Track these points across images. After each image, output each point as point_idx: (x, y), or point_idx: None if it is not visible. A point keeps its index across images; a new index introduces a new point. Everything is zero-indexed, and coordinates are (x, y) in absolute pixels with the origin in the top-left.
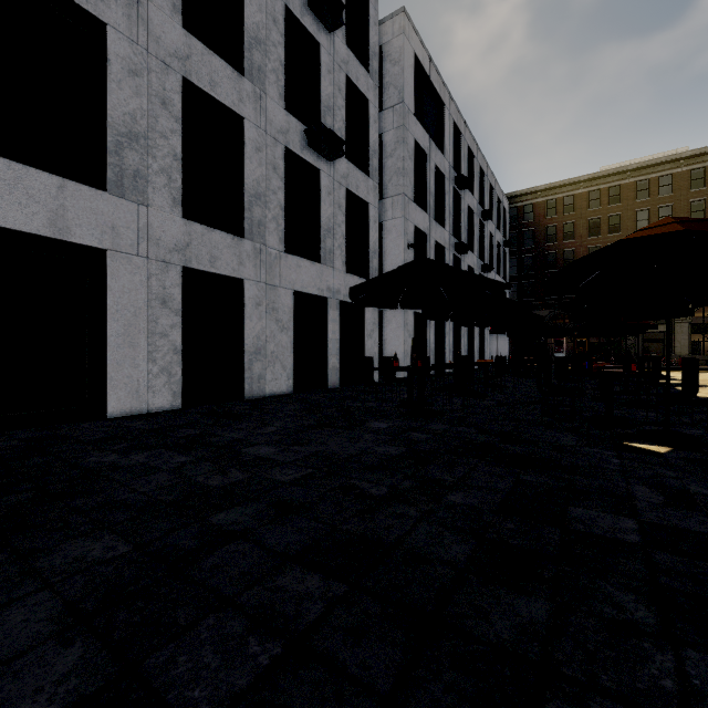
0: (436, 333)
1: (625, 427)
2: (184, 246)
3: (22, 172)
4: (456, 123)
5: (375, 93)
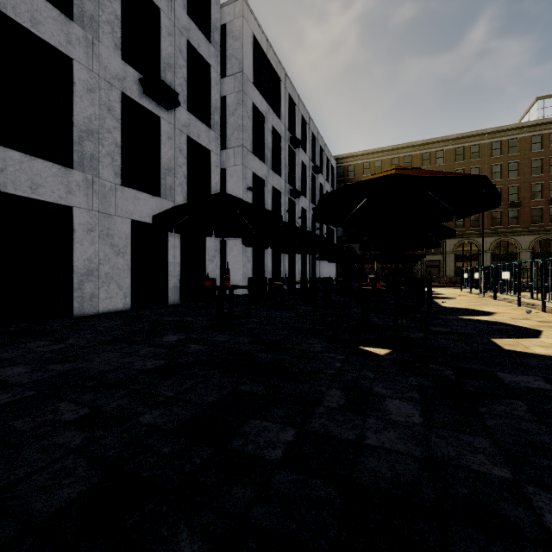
0: (274, 259)
1: (372, 333)
2: None
3: None
4: (291, 96)
5: (217, 60)
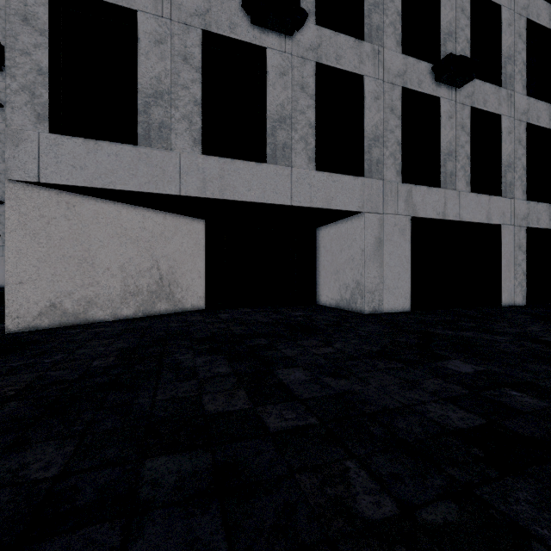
0: None
1: None
2: (526, 215)
3: (479, 197)
4: None
5: None
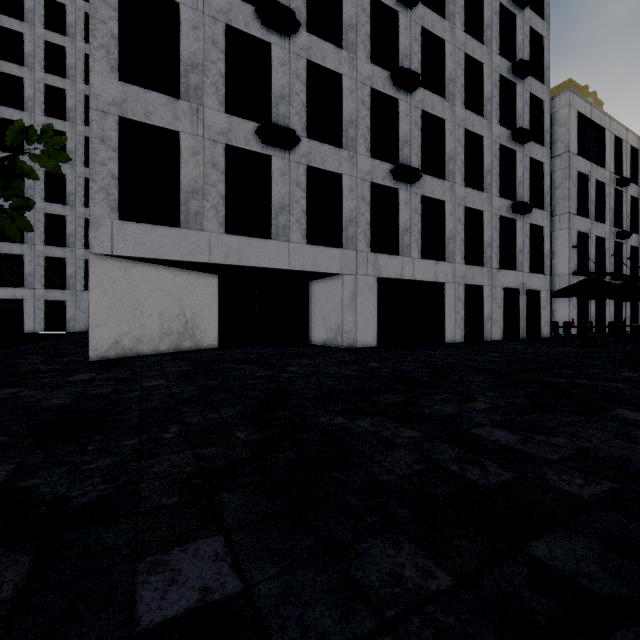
0: (596, 304)
1: None
2: (464, 275)
3: (429, 262)
4: (617, 135)
5: (547, 155)
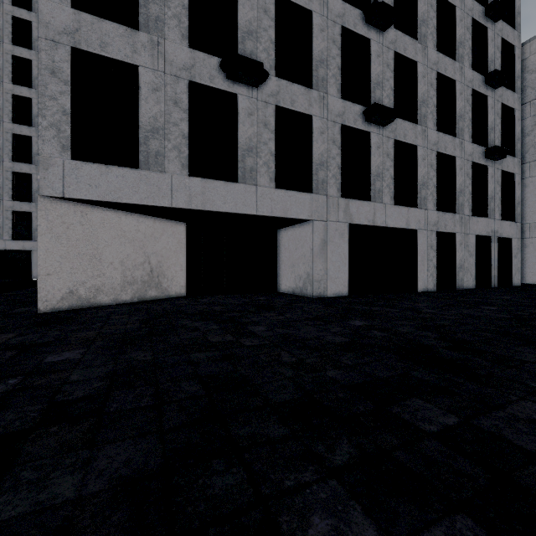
0: None
1: None
2: (436, 222)
3: (401, 208)
4: None
5: (518, 102)
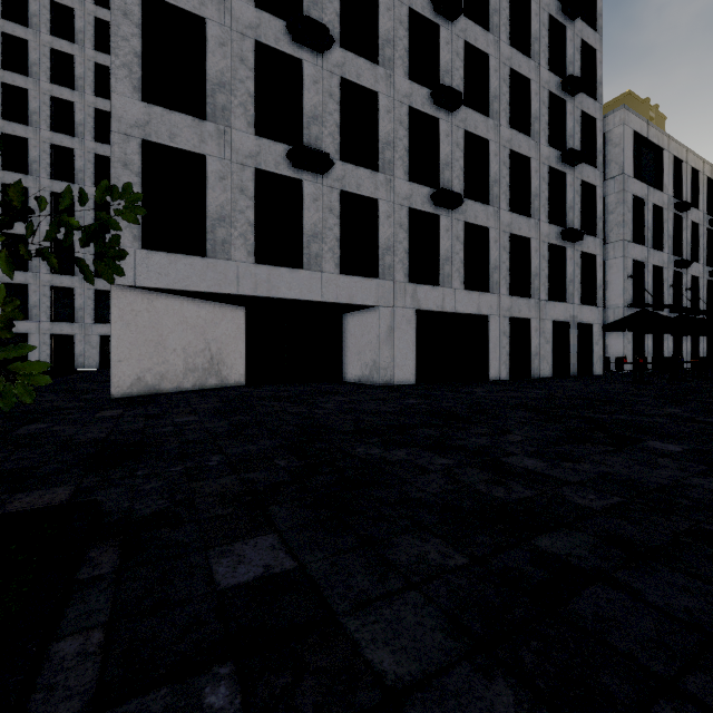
0: (654, 339)
1: None
2: (510, 308)
3: (471, 293)
4: (676, 156)
5: (600, 178)
